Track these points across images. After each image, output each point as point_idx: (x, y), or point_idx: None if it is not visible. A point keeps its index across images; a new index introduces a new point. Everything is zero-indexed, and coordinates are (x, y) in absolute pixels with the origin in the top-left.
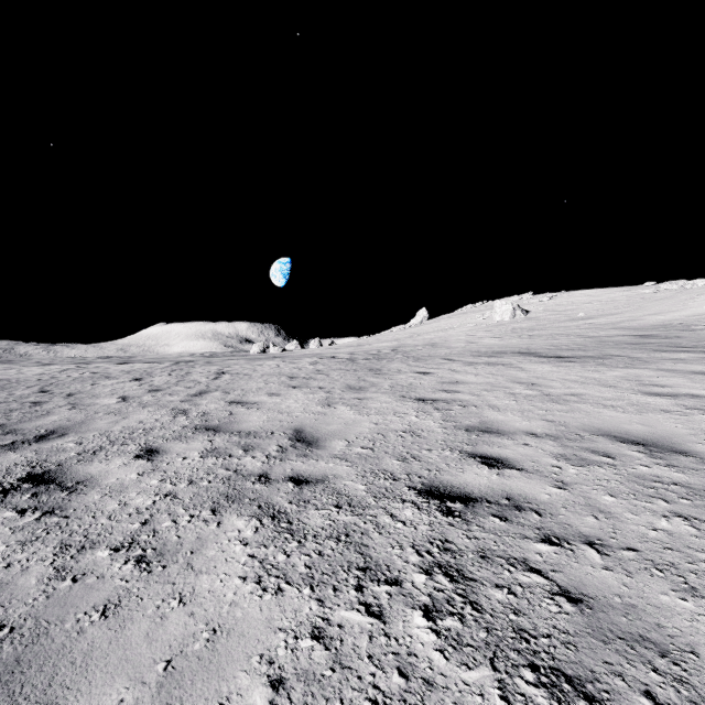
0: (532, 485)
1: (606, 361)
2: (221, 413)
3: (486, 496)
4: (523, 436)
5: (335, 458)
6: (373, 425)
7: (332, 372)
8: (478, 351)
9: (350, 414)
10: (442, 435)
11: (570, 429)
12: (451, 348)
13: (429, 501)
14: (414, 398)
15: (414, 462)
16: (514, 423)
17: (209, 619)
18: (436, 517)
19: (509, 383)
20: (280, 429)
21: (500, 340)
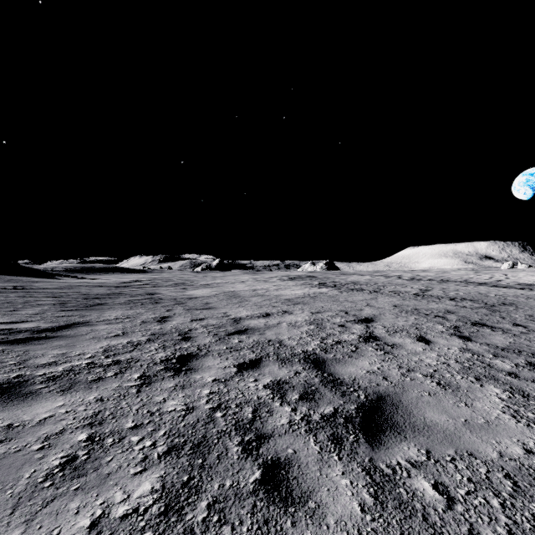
0: None
1: None
2: (516, 279)
3: None
4: None
5: None
6: None
7: None
8: None
9: None
10: None
11: None
12: None
13: None
14: None
15: None
16: None
17: (524, 282)
18: None
19: None
20: (529, 279)
21: None
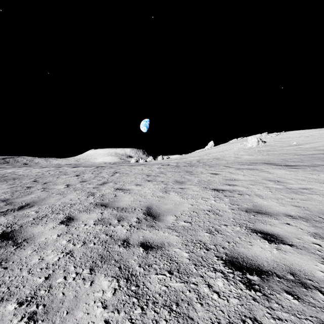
0: (305, 261)
1: (317, 168)
2: (111, 195)
3: (274, 269)
4: (284, 217)
5: (169, 229)
6: (190, 206)
7: (167, 173)
8: (242, 162)
9: (177, 198)
10: (232, 214)
11: (313, 212)
12: (227, 160)
13: (233, 272)
14: (212, 188)
15: (218, 234)
16: (275, 207)
17: None
18: (242, 289)
19: (264, 181)
20: (139, 206)
21: (252, 156)
